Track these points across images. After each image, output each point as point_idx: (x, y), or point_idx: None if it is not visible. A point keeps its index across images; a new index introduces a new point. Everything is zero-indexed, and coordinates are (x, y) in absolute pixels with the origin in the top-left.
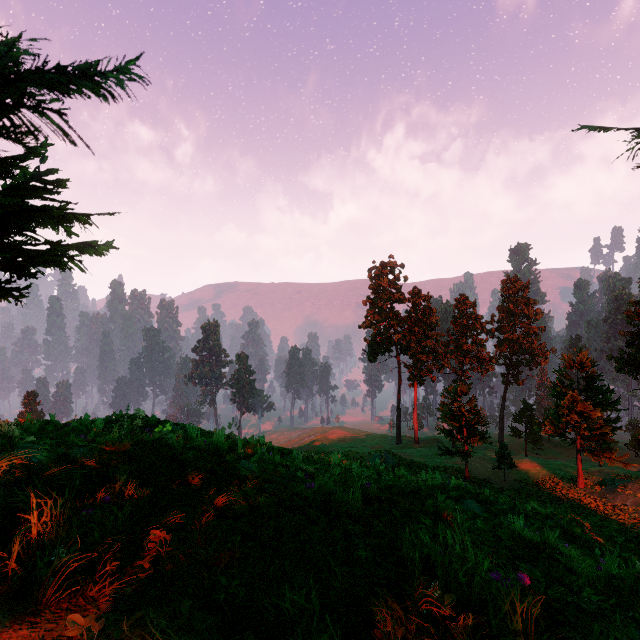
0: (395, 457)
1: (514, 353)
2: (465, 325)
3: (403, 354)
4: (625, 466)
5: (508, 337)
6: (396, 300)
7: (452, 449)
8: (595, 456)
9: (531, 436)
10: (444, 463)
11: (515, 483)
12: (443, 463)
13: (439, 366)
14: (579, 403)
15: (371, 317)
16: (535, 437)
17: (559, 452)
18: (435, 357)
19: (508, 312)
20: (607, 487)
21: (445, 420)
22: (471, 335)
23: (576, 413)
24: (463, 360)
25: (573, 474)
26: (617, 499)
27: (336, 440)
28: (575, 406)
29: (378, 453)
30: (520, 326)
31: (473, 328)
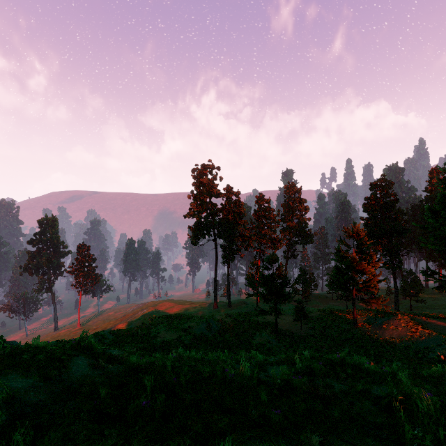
0: (218, 322)
1: (293, 236)
2: (263, 215)
3: (219, 238)
4: (386, 308)
5: (289, 225)
6: (214, 194)
7: (256, 308)
8: (366, 303)
9: (306, 293)
10: (255, 321)
11: (309, 330)
12: (254, 321)
13: (246, 245)
14: (358, 263)
15: (194, 208)
16: (308, 293)
17: (319, 302)
18: (243, 239)
19: (289, 208)
20: (374, 325)
21: (260, 285)
22: (267, 223)
23: (355, 271)
24: (262, 241)
25: (345, 317)
26: (386, 334)
27: (165, 311)
28: (354, 266)
29: (205, 321)
30: (296, 217)
31: (269, 217)
